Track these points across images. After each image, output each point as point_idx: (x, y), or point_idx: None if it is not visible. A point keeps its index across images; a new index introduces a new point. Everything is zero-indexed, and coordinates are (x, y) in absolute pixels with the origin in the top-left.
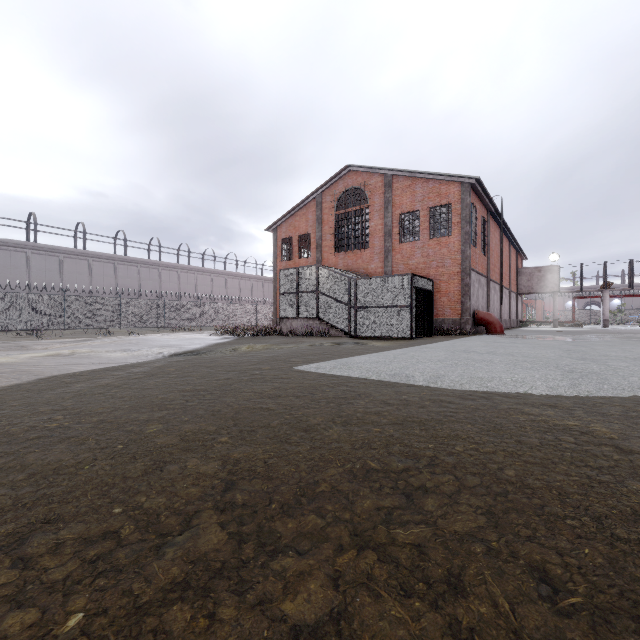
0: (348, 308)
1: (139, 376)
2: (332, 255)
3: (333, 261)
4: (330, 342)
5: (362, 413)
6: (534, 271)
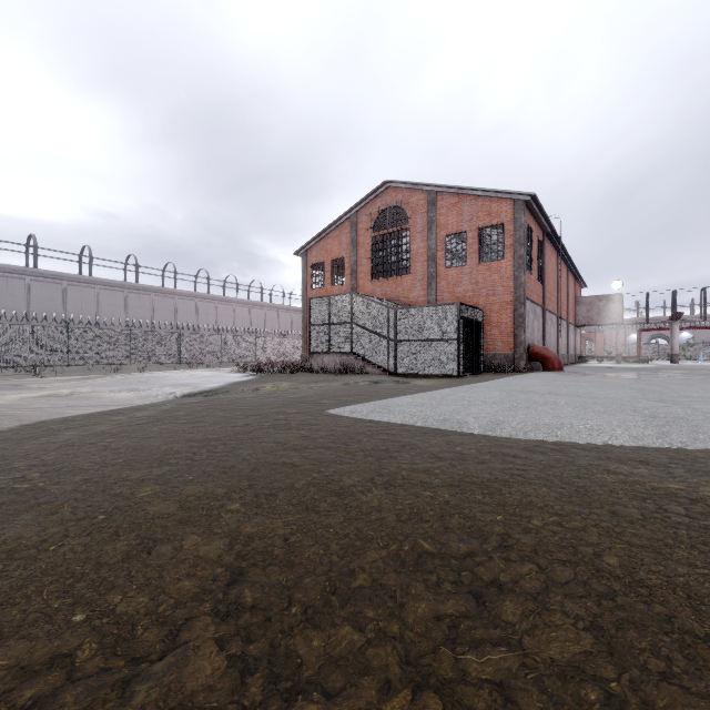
0: (387, 342)
1: (142, 421)
2: (368, 282)
3: (370, 289)
4: (367, 380)
5: (408, 471)
6: (594, 300)
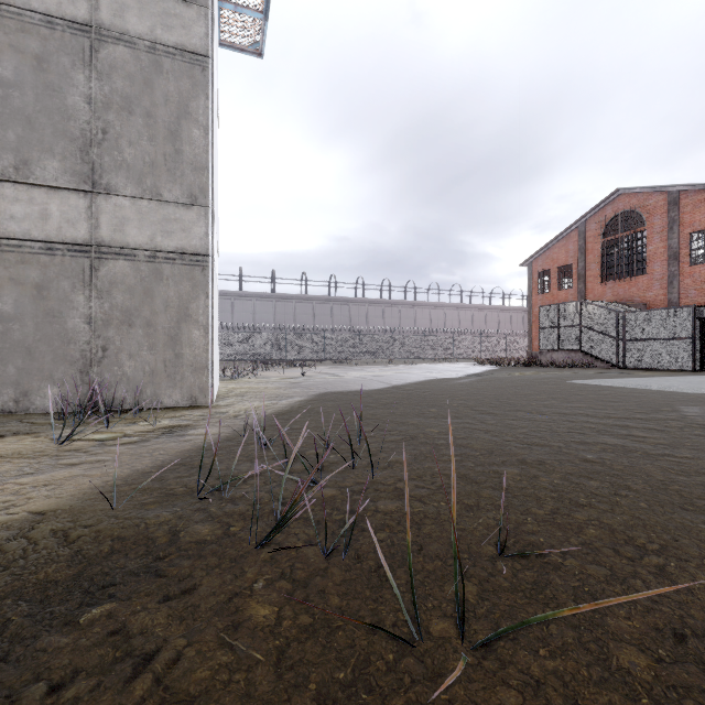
0: (615, 341)
1: (473, 381)
2: (598, 285)
3: (599, 291)
4: (593, 371)
5: (606, 393)
6: None
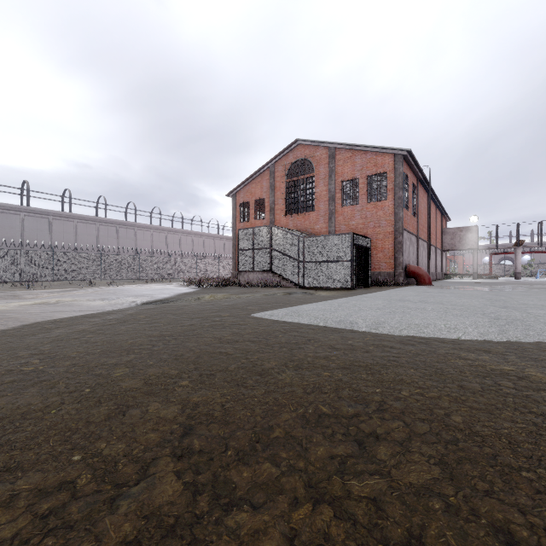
0: (297, 262)
1: (113, 322)
2: (283, 217)
3: (284, 222)
4: (282, 292)
5: (312, 357)
6: (457, 231)
